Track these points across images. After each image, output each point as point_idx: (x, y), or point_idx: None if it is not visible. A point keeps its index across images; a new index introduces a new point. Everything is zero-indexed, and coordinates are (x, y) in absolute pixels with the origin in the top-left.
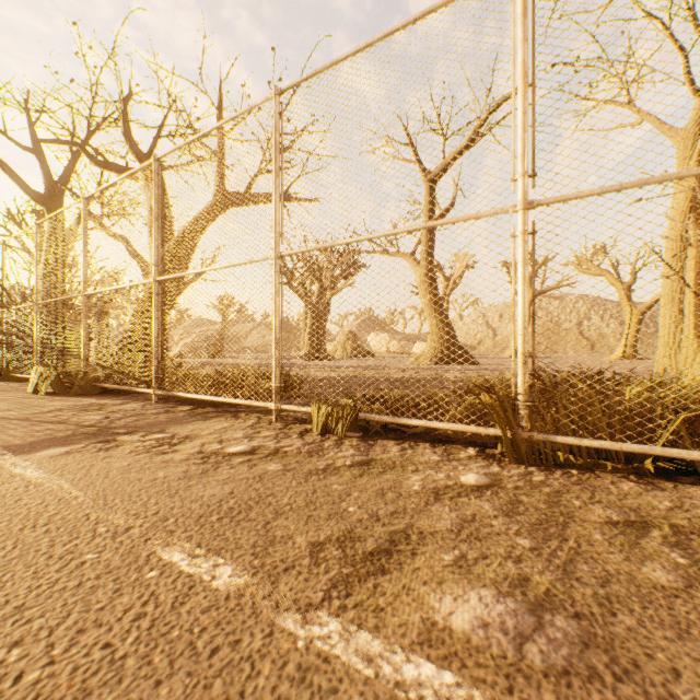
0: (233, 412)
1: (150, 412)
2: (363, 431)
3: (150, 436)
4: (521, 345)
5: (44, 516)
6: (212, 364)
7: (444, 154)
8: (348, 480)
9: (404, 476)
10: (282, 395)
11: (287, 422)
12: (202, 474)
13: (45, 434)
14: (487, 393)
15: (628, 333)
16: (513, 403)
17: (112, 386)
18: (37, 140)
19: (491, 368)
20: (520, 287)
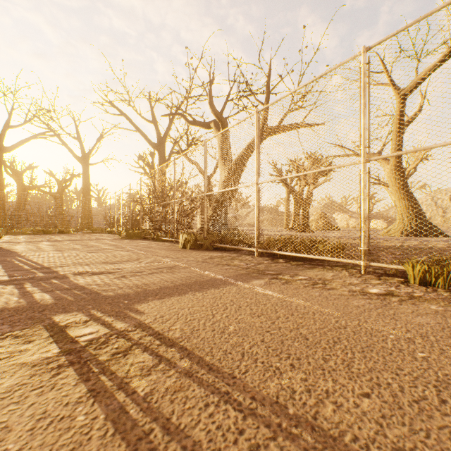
0: (318, 265)
1: (265, 262)
2: None
3: (296, 277)
4: None
5: (333, 322)
6: None
7: (417, 73)
8: None
9: None
10: (368, 256)
11: (373, 275)
12: (385, 306)
13: (233, 271)
14: None
15: None
16: None
17: (224, 246)
18: (162, 115)
19: None
20: None
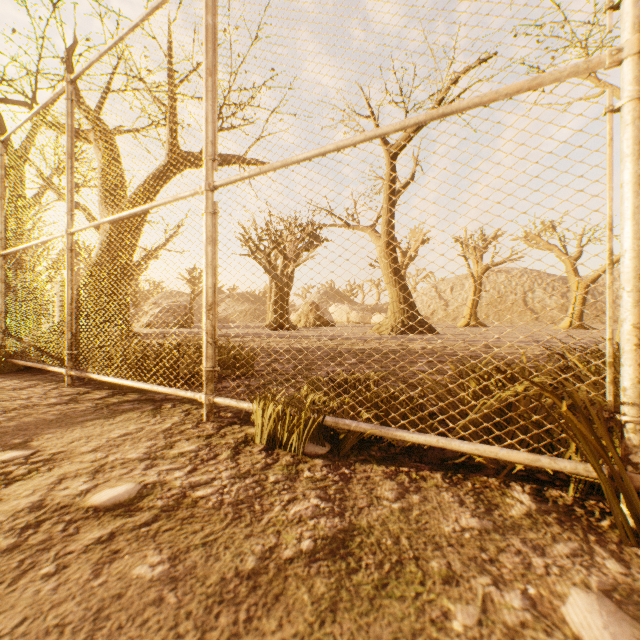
0: (157, 402)
1: (45, 403)
2: (331, 441)
3: None
4: (632, 309)
5: None
6: (176, 334)
7: None
8: (303, 637)
9: (432, 607)
10: (216, 383)
11: (222, 422)
12: None
13: None
14: (557, 397)
15: (574, 303)
16: (611, 416)
17: (25, 363)
18: None
19: (452, 337)
20: (629, 200)
